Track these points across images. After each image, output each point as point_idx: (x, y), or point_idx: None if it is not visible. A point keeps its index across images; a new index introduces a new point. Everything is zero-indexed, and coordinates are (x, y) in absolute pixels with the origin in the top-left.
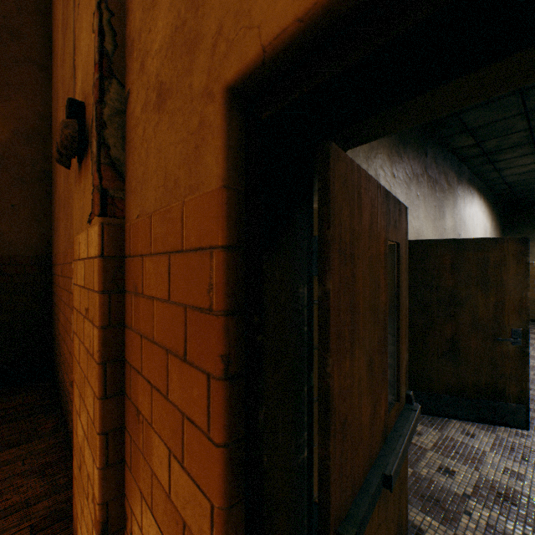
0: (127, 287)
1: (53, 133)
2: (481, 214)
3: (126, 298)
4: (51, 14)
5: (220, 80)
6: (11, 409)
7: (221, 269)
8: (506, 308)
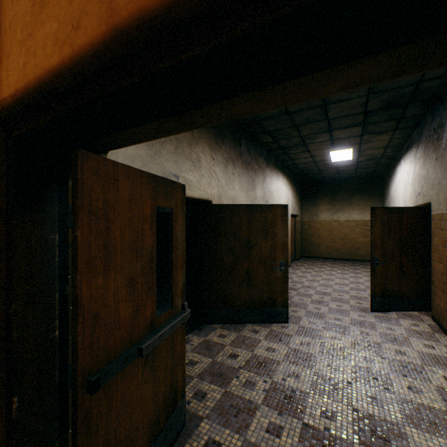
0: None
1: None
2: (285, 187)
3: None
4: None
5: None
6: None
7: None
8: (277, 249)
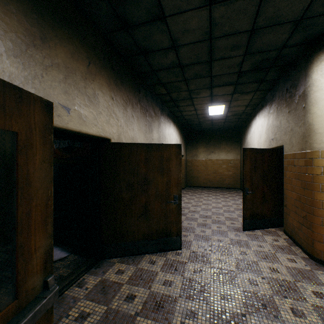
0: None
1: None
2: (175, 134)
3: None
4: None
5: None
6: None
7: None
8: (172, 184)
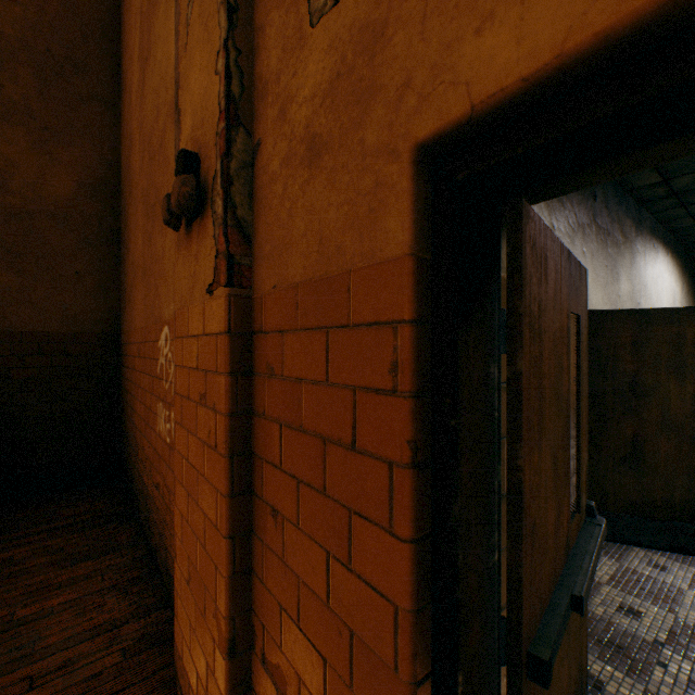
0: (256, 369)
1: (122, 184)
2: (668, 275)
3: (254, 381)
4: (120, 40)
5: (408, 138)
6: (80, 516)
7: (408, 346)
8: None
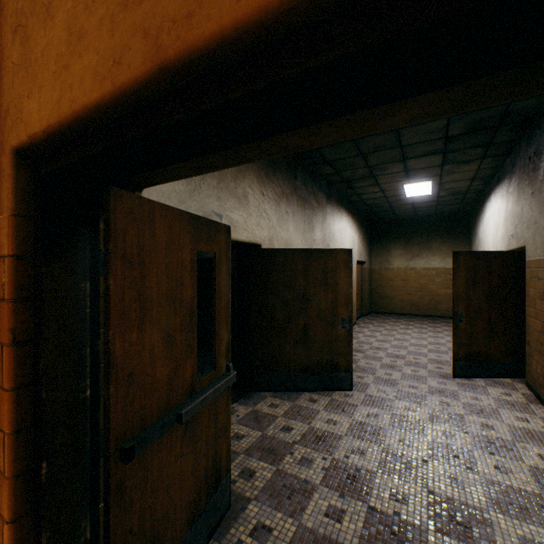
0: None
1: None
2: (350, 228)
3: None
4: None
5: (9, 144)
6: None
7: (11, 271)
8: (339, 302)
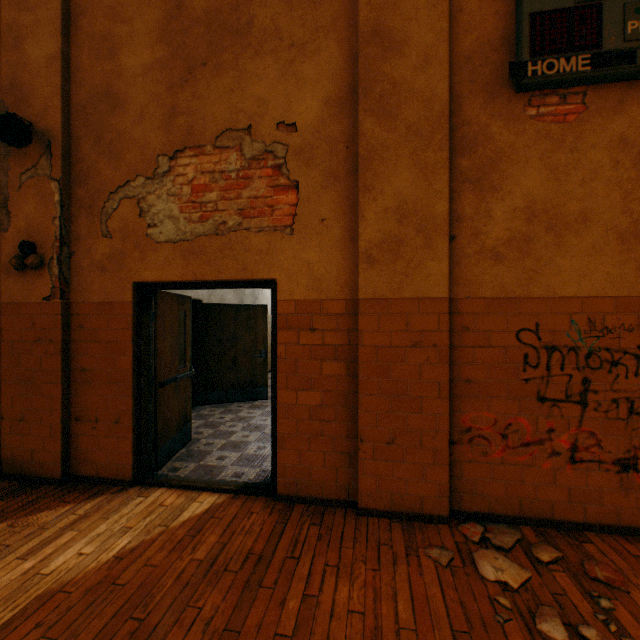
0: (73, 327)
1: None
2: None
3: (72, 331)
4: None
5: (132, 280)
6: None
7: (132, 319)
8: (259, 340)
